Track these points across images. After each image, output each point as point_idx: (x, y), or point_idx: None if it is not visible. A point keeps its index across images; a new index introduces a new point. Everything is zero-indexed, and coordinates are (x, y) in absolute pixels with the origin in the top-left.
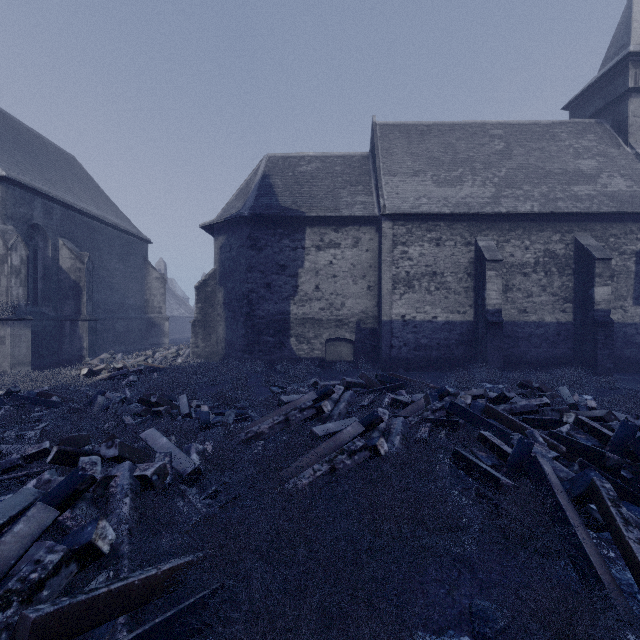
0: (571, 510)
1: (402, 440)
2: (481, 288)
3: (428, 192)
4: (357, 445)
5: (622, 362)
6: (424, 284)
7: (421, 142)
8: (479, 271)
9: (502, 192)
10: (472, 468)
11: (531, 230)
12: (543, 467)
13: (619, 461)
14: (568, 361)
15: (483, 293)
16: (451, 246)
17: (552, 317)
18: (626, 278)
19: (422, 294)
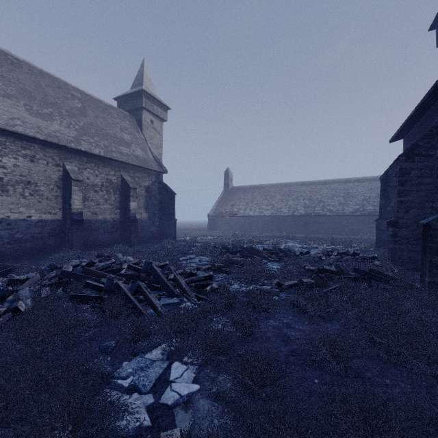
0: (132, 297)
1: (32, 301)
2: (68, 197)
3: (22, 116)
4: (1, 311)
5: (141, 239)
6: (19, 190)
7: (12, 71)
8: (67, 185)
9: (82, 136)
10: (86, 299)
11: (99, 165)
12: (120, 285)
13: (145, 276)
14: (118, 241)
15: (70, 201)
16: (44, 164)
17: (110, 217)
18: (142, 198)
19: (17, 198)
